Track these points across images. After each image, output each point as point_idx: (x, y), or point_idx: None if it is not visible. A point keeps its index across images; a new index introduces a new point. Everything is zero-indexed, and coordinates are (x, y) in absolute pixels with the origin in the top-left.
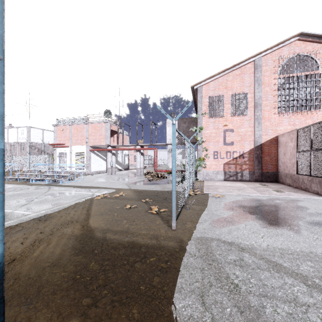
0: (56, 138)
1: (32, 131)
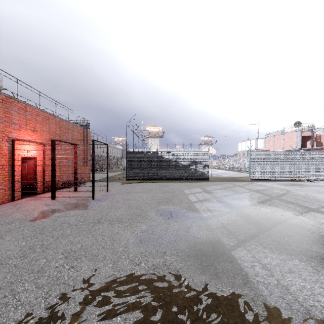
0: (265, 146)
1: (258, 141)
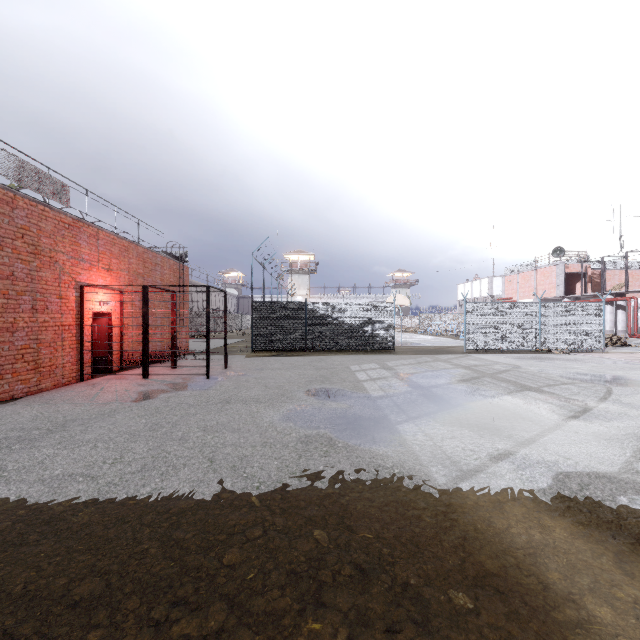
0: (504, 292)
1: (495, 281)
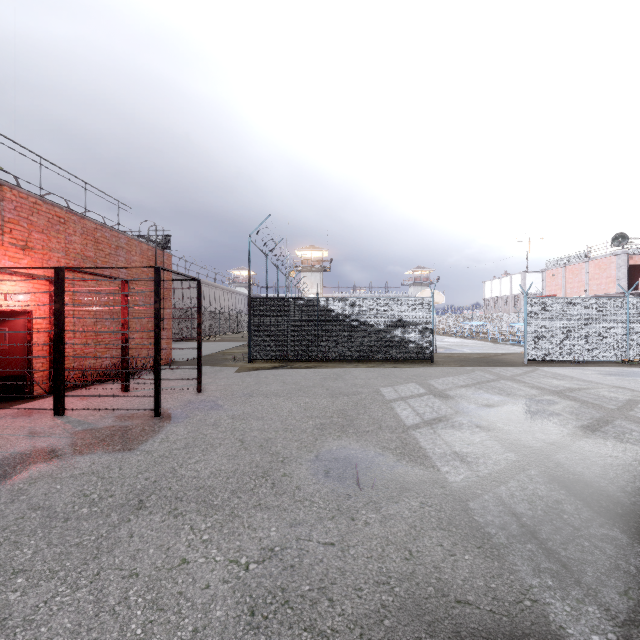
0: (545, 288)
1: (528, 277)
